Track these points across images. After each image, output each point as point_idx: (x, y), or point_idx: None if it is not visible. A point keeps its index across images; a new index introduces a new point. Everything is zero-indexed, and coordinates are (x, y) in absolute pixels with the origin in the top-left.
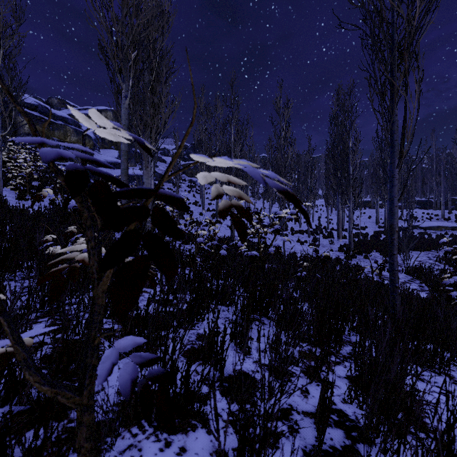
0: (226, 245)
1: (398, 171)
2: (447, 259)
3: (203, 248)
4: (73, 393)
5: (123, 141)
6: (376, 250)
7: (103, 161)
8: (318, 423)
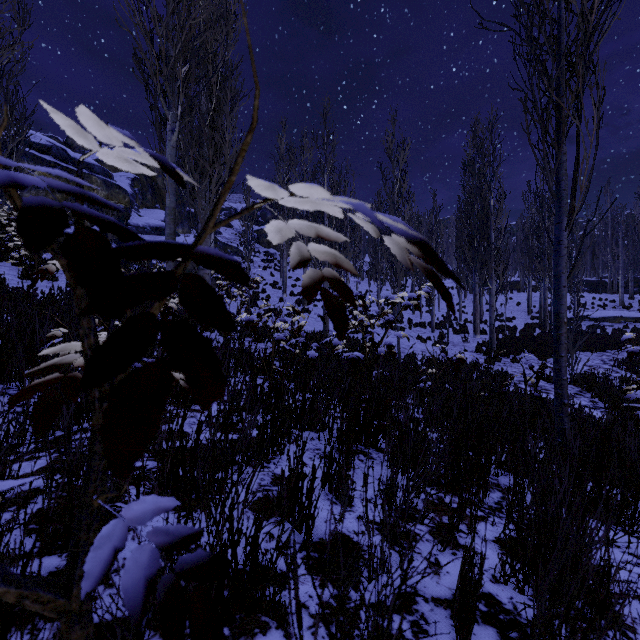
0: (316, 344)
1: (567, 234)
2: (629, 363)
3: (283, 348)
4: (54, 593)
5: (146, 173)
6: (529, 351)
7: (101, 198)
8: (457, 618)
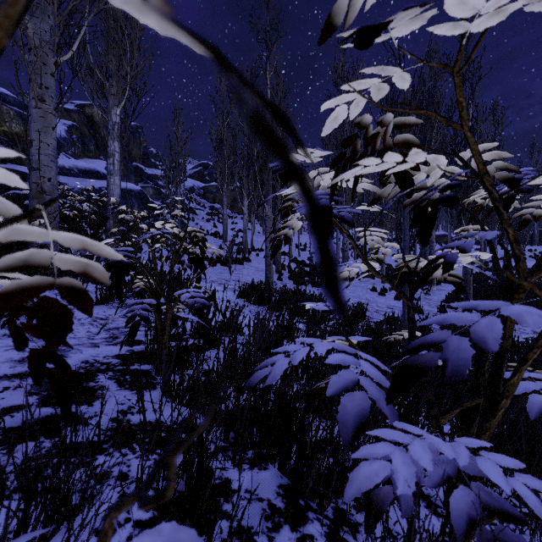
0: None
1: None
2: None
3: None
4: None
5: None
6: None
7: None
8: None
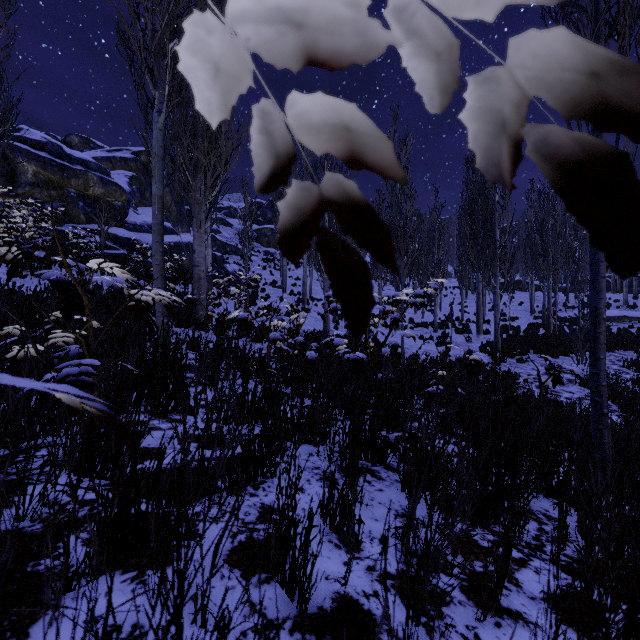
0: (315, 344)
1: None
2: (639, 364)
3: (280, 348)
4: None
5: None
6: (534, 351)
7: None
8: None
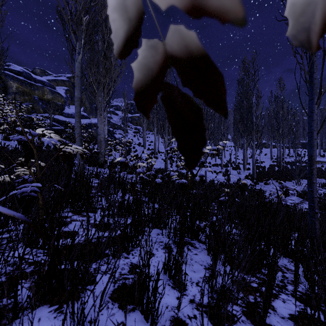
0: (160, 175)
1: (317, 106)
2: None
3: (142, 177)
4: None
5: None
6: (273, 179)
7: None
8: None
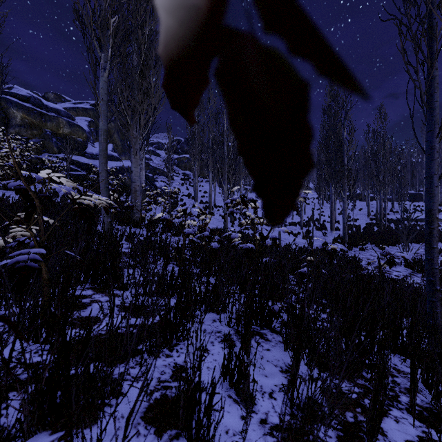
0: (218, 237)
1: (438, 140)
2: None
3: (192, 240)
4: None
5: None
6: (371, 242)
7: None
8: None
